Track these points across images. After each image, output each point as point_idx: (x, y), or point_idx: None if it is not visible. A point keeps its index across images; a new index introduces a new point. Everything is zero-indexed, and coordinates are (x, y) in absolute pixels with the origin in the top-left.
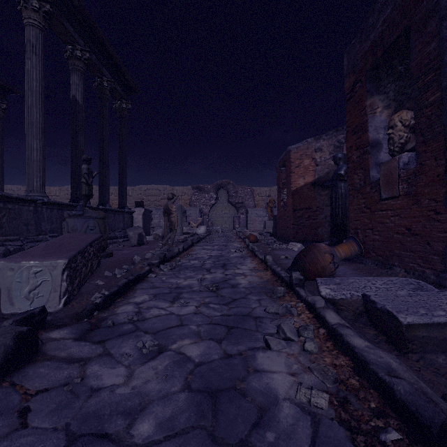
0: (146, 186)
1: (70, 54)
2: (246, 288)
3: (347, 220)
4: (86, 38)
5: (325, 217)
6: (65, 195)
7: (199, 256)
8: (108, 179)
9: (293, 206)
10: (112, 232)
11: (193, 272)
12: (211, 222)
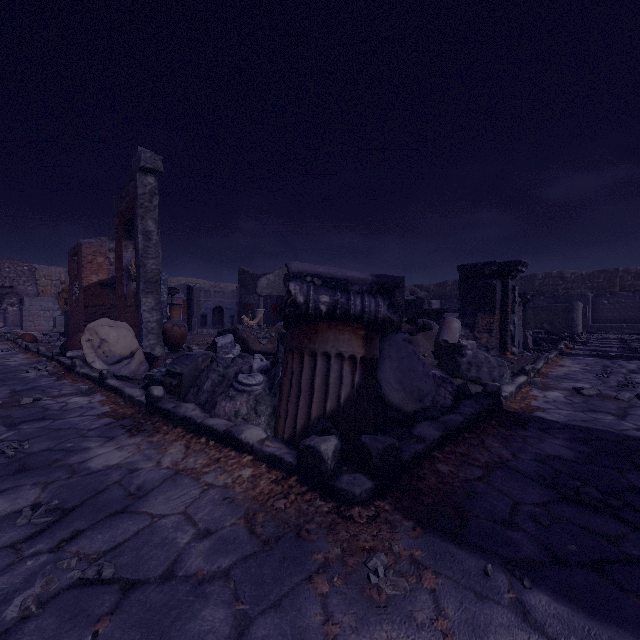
0: None
1: None
2: (16, 364)
3: None
4: None
5: None
6: None
7: None
8: None
9: (85, 302)
10: None
11: None
12: None
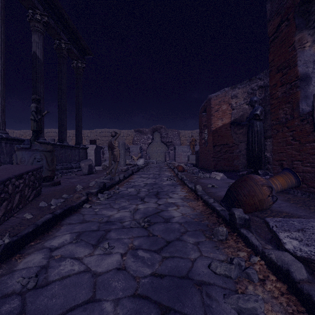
0: (100, 130)
1: (31, 18)
2: (180, 223)
3: (262, 153)
4: (45, 5)
5: (240, 151)
6: None
7: (136, 184)
8: (66, 122)
9: (213, 142)
10: (69, 164)
11: (127, 202)
12: (149, 156)
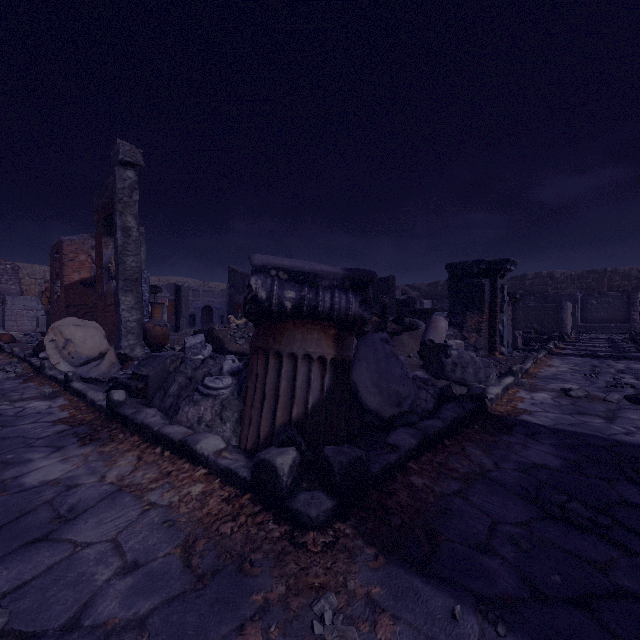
0: None
1: None
2: None
3: None
4: None
5: None
6: None
7: None
8: None
9: (67, 301)
10: None
11: None
12: None
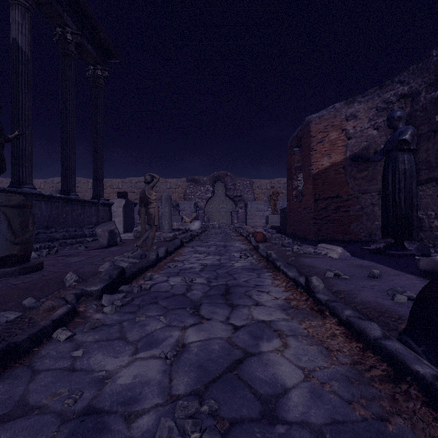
0: (137, 178)
1: None
2: (316, 432)
3: (413, 211)
4: None
5: (362, 208)
6: (50, 188)
7: (186, 266)
8: (74, 161)
9: (314, 194)
10: (79, 229)
11: (162, 317)
12: (208, 217)
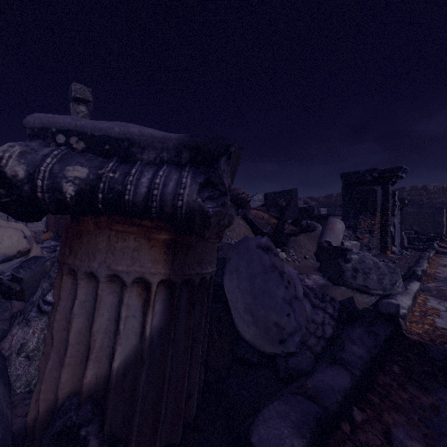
0: None
1: None
2: None
3: None
4: None
5: None
6: None
7: None
8: None
9: None
10: None
11: None
12: None
